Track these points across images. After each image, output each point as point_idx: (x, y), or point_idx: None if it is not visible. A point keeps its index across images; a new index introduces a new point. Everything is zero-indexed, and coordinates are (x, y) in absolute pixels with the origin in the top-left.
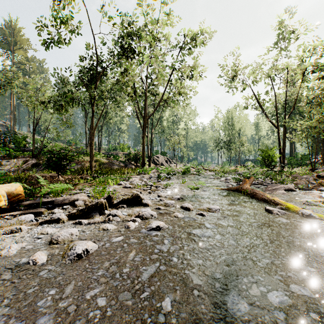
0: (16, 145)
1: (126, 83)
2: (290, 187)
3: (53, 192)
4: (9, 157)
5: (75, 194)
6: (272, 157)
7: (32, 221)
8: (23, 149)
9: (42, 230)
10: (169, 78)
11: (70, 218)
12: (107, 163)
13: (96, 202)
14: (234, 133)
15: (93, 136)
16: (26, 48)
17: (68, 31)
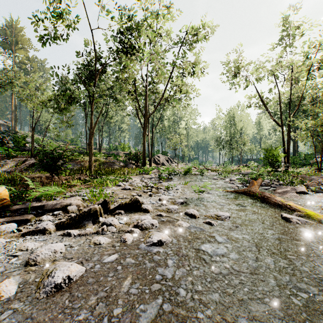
0: (16, 144)
1: (127, 82)
2: (301, 189)
3: (43, 196)
4: (8, 157)
5: (70, 197)
6: (276, 157)
7: (13, 232)
8: (23, 149)
9: (22, 244)
10: (170, 76)
11: (58, 228)
12: (107, 163)
13: (89, 209)
14: (235, 133)
15: (92, 135)
16: (27, 48)
17: (66, 27)
